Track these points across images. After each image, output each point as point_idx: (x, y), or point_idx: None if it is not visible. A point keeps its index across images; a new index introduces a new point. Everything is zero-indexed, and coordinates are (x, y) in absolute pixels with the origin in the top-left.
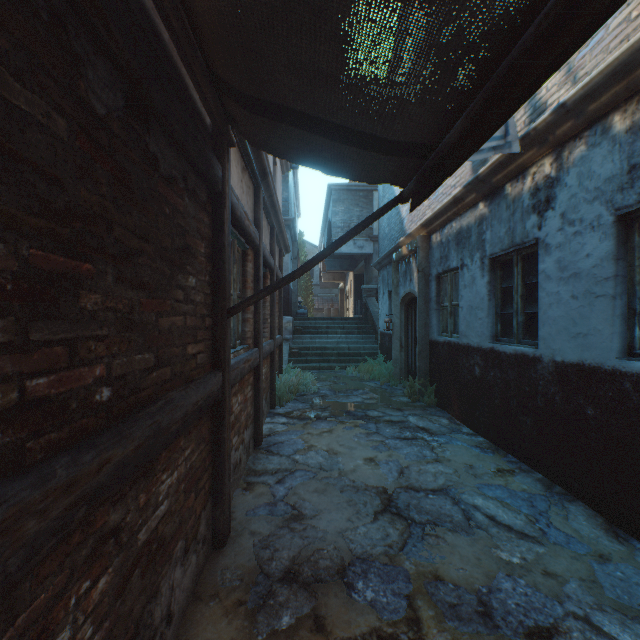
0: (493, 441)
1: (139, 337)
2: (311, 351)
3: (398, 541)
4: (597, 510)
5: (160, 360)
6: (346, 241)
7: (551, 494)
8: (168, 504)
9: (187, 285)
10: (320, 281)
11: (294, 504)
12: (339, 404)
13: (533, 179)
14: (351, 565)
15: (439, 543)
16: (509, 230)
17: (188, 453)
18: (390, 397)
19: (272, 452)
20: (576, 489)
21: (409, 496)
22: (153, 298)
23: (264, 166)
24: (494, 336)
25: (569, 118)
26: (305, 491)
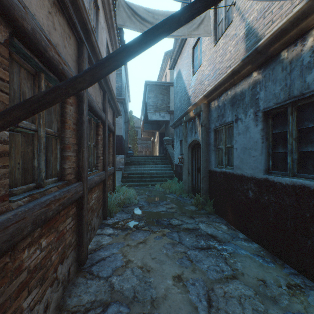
0: (267, 249)
1: None
2: (135, 175)
3: None
4: None
5: None
6: (163, 34)
7: None
8: None
9: None
10: (141, 136)
11: None
12: (151, 214)
13: None
14: None
15: None
16: (285, 86)
17: None
18: (184, 206)
19: (92, 274)
20: None
21: None
22: None
23: (84, 18)
24: (266, 169)
25: None
26: None
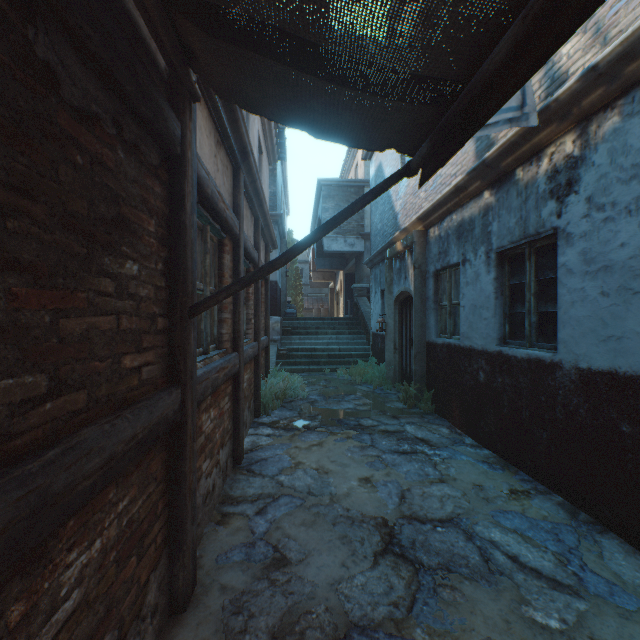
0: (501, 455)
1: (7, 350)
2: (300, 353)
3: (405, 597)
4: (635, 545)
5: (62, 382)
6: (340, 222)
7: (577, 523)
8: (81, 593)
9: (122, 273)
10: (310, 280)
11: (276, 544)
12: (330, 411)
13: (551, 160)
14: (347, 638)
15: (456, 599)
16: (521, 220)
17: (124, 505)
18: (384, 403)
19: (253, 472)
20: (607, 518)
21: (414, 530)
22: (45, 287)
23: (244, 143)
24: (501, 338)
25: (600, 84)
26: (290, 524)
